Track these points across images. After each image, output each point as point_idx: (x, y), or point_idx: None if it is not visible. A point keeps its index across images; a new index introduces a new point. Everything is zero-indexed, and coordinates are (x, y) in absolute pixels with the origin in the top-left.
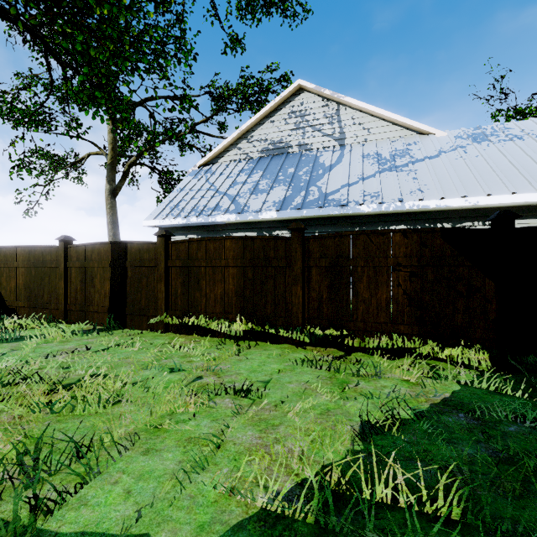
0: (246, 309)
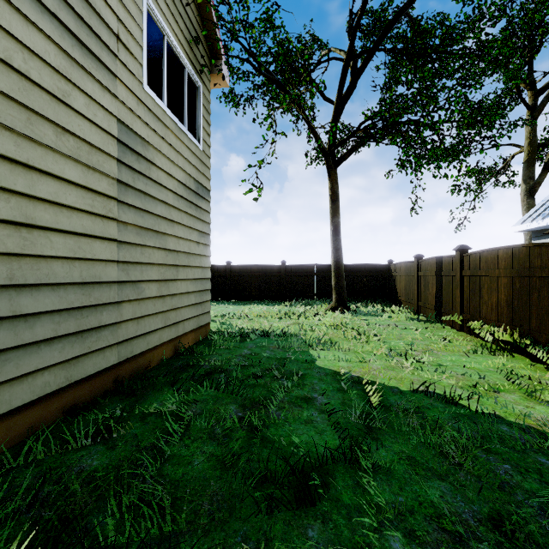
0: (514, 320)
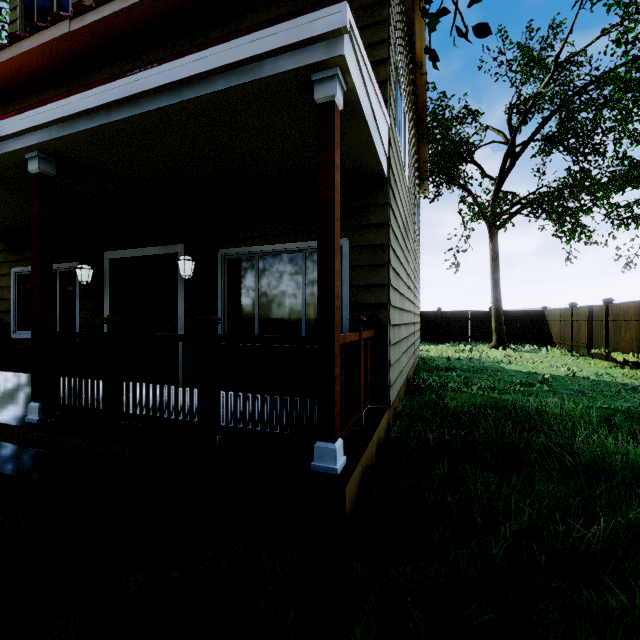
0: (639, 348)
